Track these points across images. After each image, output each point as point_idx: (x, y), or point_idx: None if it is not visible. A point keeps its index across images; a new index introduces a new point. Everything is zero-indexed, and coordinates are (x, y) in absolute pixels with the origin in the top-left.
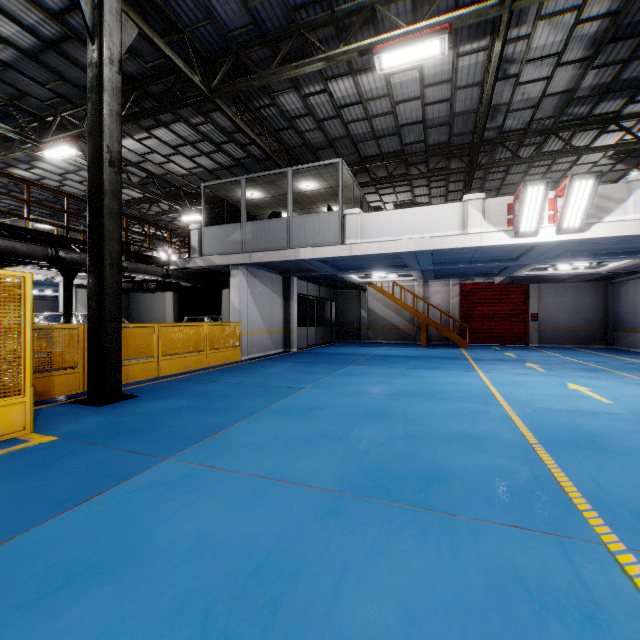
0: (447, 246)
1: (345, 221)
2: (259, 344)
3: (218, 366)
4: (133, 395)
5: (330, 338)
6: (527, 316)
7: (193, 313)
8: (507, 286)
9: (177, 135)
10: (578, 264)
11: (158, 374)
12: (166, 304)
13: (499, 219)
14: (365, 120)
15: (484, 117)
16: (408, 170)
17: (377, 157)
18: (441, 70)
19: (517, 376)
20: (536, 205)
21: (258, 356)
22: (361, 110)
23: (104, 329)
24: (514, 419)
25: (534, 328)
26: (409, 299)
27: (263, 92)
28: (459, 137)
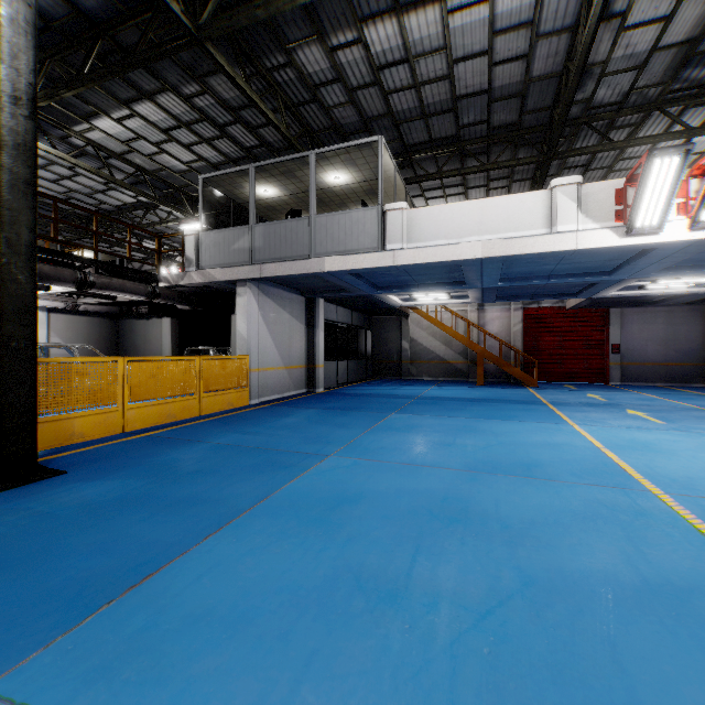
0: (528, 250)
1: (386, 219)
2: (274, 383)
3: (215, 414)
4: (58, 470)
5: (365, 374)
6: (607, 348)
7: (198, 344)
8: (582, 311)
9: (167, 112)
10: (687, 280)
11: (123, 429)
12: (163, 333)
13: (602, 211)
14: (412, 89)
15: (577, 74)
16: (463, 164)
17: (425, 145)
18: (520, 6)
19: (631, 432)
20: (663, 187)
21: (273, 399)
22: (407, 73)
23: (1, 367)
24: (702, 531)
25: (615, 362)
26: (460, 327)
27: (275, 44)
28: (533, 115)
